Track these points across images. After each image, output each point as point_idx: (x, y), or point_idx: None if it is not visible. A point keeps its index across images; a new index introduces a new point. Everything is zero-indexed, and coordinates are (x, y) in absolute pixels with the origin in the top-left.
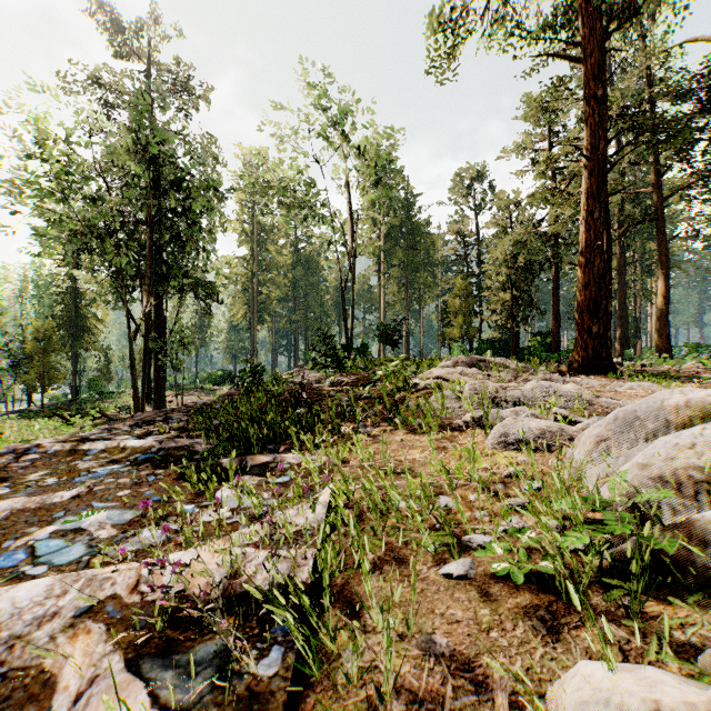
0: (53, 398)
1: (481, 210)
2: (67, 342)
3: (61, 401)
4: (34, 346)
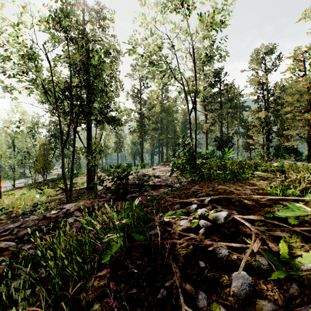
0: (58, 174)
1: (268, 71)
2: (59, 150)
3: (55, 177)
4: (39, 152)
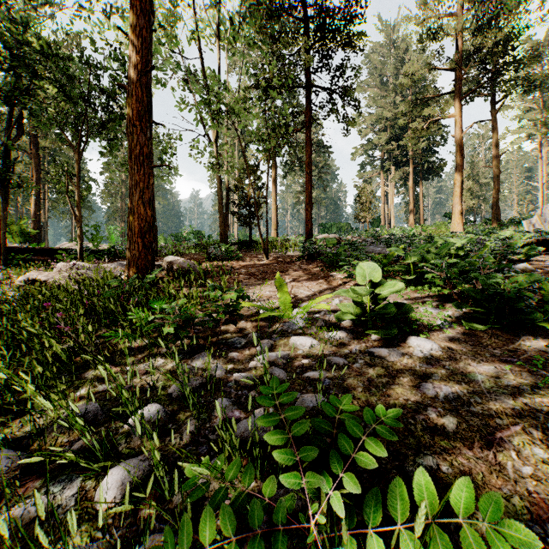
0: None
1: None
2: None
3: None
4: None
